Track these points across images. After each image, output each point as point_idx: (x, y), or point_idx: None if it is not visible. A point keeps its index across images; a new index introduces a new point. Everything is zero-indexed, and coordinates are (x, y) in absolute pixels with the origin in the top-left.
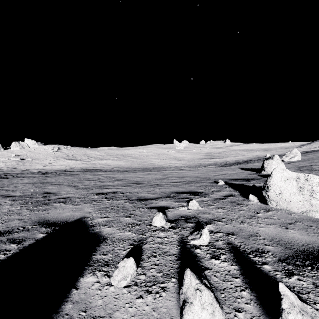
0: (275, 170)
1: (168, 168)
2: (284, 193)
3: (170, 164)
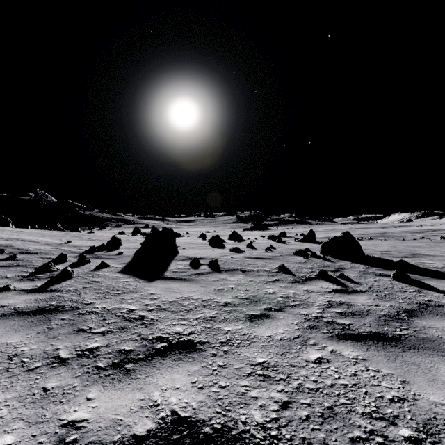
0: None
1: None
2: None
3: None
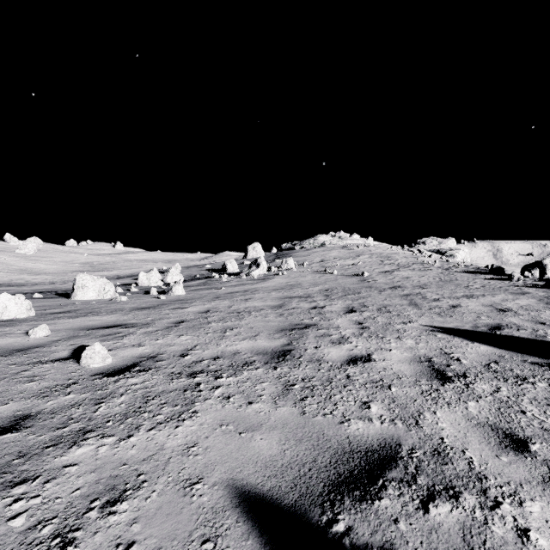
0: (141, 273)
1: (35, 284)
2: (143, 280)
3: (24, 279)
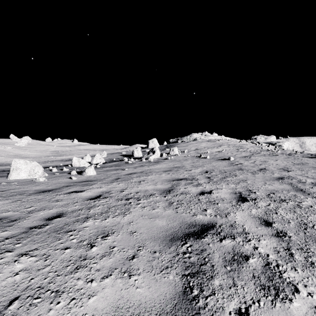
0: (74, 157)
1: None
2: (75, 162)
3: None
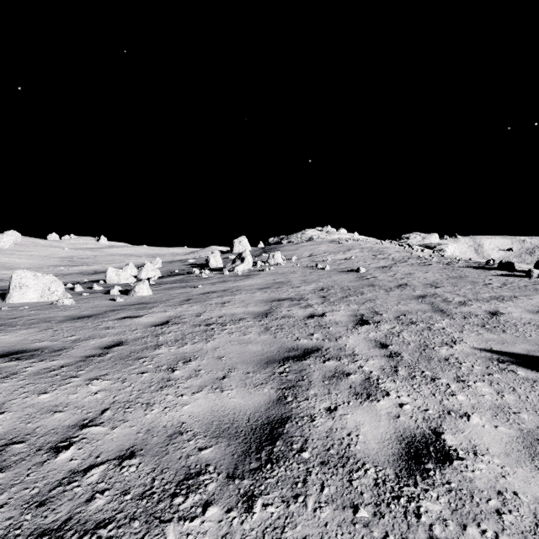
0: (109, 268)
1: (0, 280)
2: (112, 277)
3: None
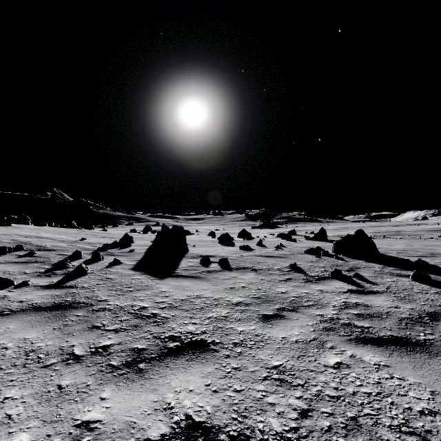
0: None
1: None
2: None
3: None
